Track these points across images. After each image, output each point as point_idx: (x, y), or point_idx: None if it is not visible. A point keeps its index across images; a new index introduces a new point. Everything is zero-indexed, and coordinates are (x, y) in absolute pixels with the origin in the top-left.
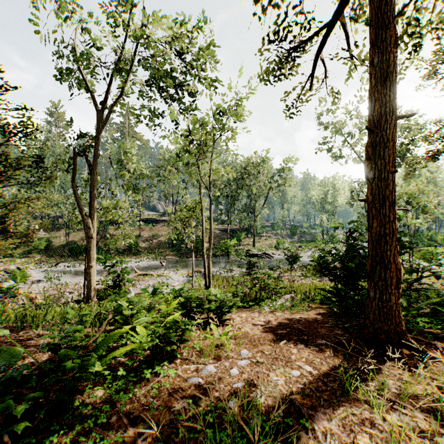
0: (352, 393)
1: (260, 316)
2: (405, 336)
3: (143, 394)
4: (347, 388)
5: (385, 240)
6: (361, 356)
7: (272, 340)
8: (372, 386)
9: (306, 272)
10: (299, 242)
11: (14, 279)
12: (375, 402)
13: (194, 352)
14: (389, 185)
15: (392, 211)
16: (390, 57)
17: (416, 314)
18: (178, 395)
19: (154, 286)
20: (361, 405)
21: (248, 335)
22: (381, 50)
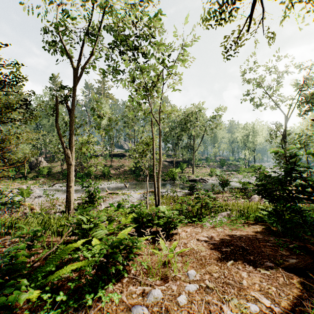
0: None
1: (203, 232)
2: None
3: None
4: None
5: None
6: None
7: (219, 260)
8: None
9: (235, 194)
10: (227, 171)
11: (21, 194)
12: None
13: (142, 270)
14: None
15: None
16: None
17: None
18: None
19: (118, 202)
20: None
21: (193, 252)
22: None
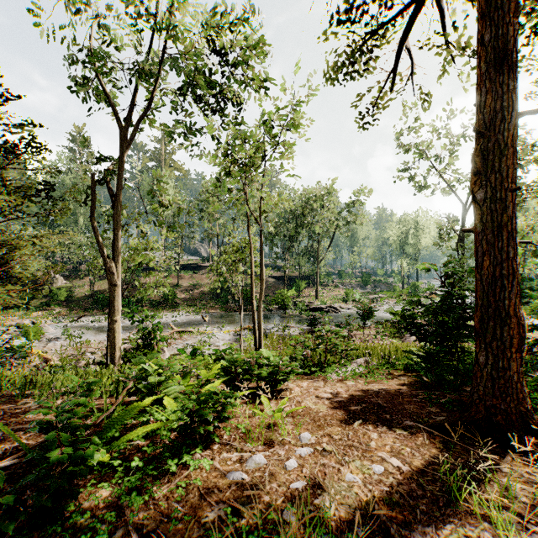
0: (463, 503)
1: (326, 386)
2: (530, 418)
3: (164, 495)
4: (453, 494)
5: (501, 284)
6: (467, 444)
7: (343, 420)
8: (493, 494)
9: (382, 331)
10: (373, 293)
11: (26, 335)
12: (498, 518)
13: (238, 435)
14: (507, 208)
15: (511, 245)
16: (509, 32)
17: (535, 386)
18: (213, 497)
19: (193, 346)
20: (477, 522)
21: (310, 411)
22: (495, 22)
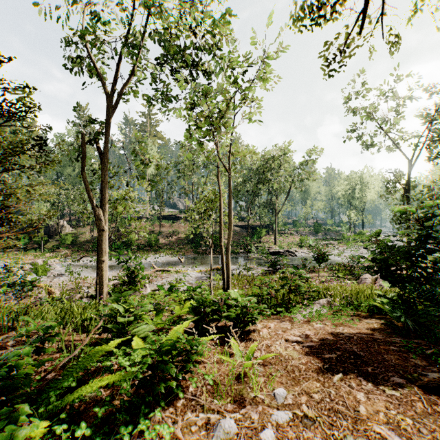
0: None
1: (293, 328)
2: None
3: None
4: None
5: None
6: None
7: (320, 372)
8: None
9: (336, 272)
10: (323, 240)
11: (35, 272)
12: None
13: (205, 386)
14: None
15: None
16: None
17: None
18: None
19: (170, 283)
20: None
21: (281, 359)
22: None
